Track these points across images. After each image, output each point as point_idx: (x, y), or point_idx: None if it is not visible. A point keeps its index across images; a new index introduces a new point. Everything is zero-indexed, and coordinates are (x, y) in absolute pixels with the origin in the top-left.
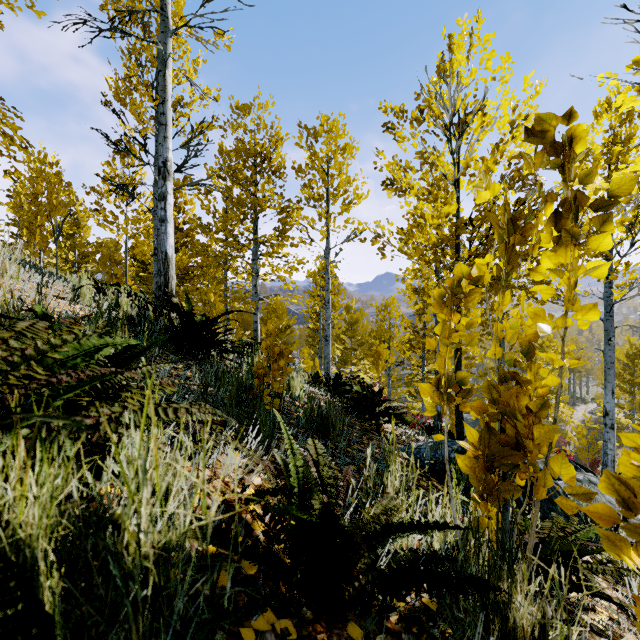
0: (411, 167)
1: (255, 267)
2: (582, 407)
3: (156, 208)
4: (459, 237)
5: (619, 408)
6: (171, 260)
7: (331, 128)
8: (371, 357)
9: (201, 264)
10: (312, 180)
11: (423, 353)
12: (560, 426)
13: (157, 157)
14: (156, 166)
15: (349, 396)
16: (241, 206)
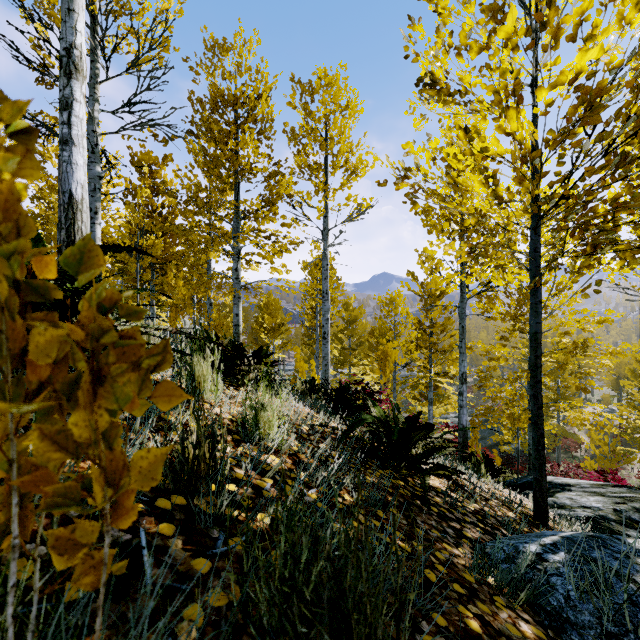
0: (469, 44)
1: (234, 244)
2: (588, 409)
3: (91, 154)
4: (538, 169)
5: (637, 412)
6: (80, 206)
7: (330, 82)
8: (377, 358)
9: (182, 252)
10: (307, 145)
11: (430, 353)
12: (568, 429)
13: (92, 84)
14: (91, 96)
15: (364, 424)
16: (216, 165)
